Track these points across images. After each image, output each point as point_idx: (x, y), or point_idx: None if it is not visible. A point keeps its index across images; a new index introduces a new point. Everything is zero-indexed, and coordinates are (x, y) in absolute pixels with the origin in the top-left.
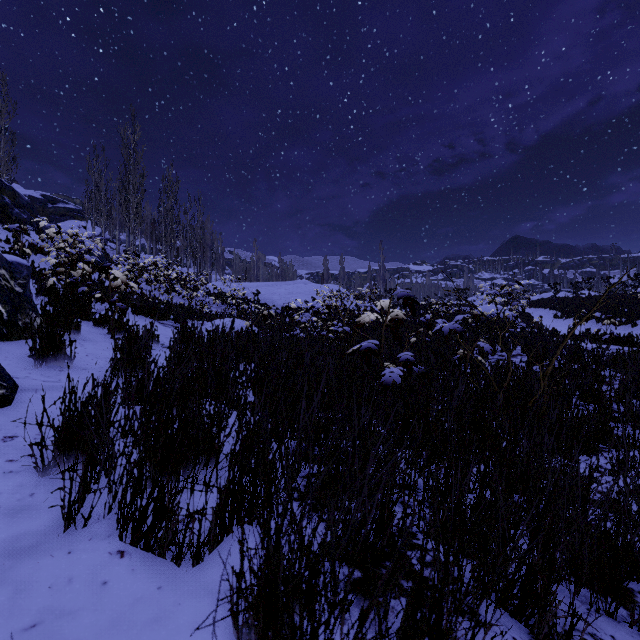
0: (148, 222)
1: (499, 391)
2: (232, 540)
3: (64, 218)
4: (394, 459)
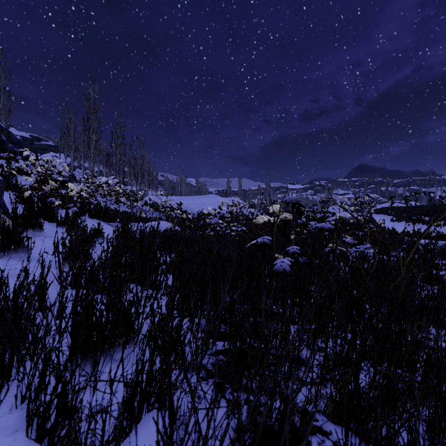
0: (104, 154)
1: (366, 277)
2: (140, 430)
3: (45, 151)
4: (297, 350)
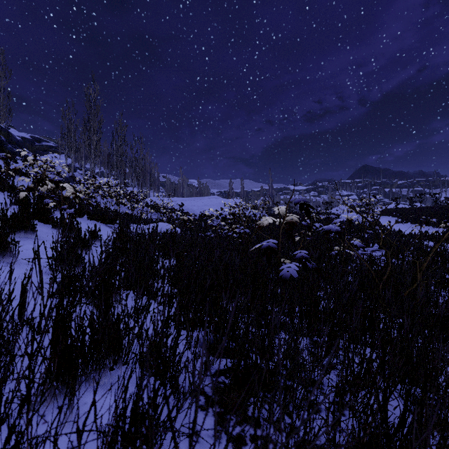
0: (105, 155)
1: (379, 283)
2: None
3: (46, 152)
4: None
